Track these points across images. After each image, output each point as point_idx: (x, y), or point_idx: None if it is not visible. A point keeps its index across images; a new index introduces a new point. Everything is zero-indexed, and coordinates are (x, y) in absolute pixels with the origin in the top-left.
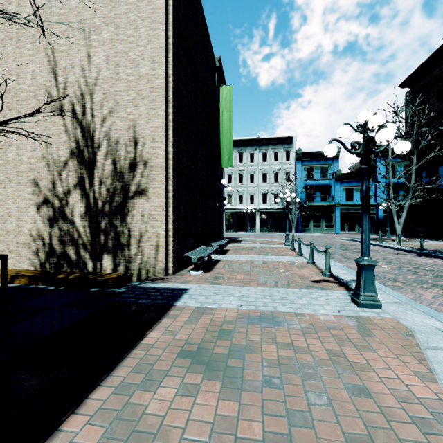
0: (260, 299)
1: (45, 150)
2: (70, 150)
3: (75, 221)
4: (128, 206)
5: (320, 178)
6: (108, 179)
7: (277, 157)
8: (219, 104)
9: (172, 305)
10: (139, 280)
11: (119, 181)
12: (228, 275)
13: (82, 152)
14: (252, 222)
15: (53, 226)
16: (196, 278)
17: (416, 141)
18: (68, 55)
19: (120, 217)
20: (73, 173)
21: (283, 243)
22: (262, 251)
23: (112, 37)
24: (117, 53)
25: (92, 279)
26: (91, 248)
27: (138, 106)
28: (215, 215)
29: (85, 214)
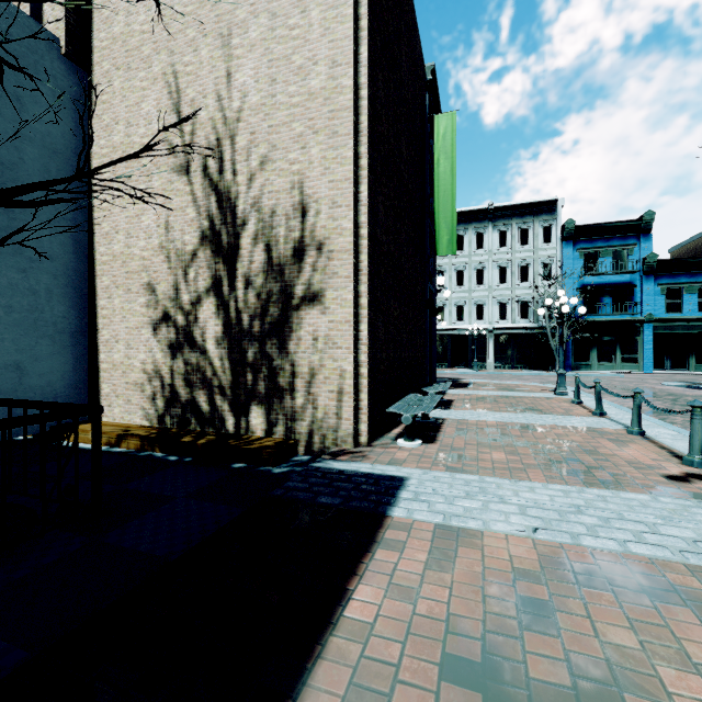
0: (571, 515)
1: (164, 236)
2: (201, 233)
3: (207, 349)
4: (291, 323)
5: (611, 271)
6: (258, 278)
7: (526, 238)
8: (430, 149)
9: (383, 515)
10: (309, 452)
11: (276, 279)
12: (473, 452)
13: (217, 235)
14: (480, 352)
15: (176, 357)
16: (413, 455)
17: None
18: (197, 79)
19: (277, 341)
20: (204, 270)
21: (549, 389)
22: (517, 404)
23: (265, 34)
24: (273, 61)
25: (234, 448)
26: (232, 394)
27: (308, 147)
28: (425, 339)
29: (223, 338)
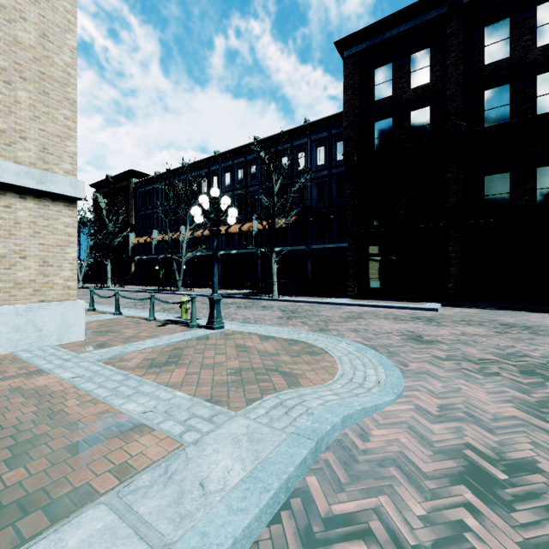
0: None
1: None
2: None
3: None
4: None
5: None
6: None
7: None
8: None
9: None
10: None
11: None
12: None
13: None
14: None
15: None
16: None
17: (98, 224)
18: None
19: None
20: None
21: None
22: None
23: None
24: None
25: None
26: None
27: None
28: None
29: None
